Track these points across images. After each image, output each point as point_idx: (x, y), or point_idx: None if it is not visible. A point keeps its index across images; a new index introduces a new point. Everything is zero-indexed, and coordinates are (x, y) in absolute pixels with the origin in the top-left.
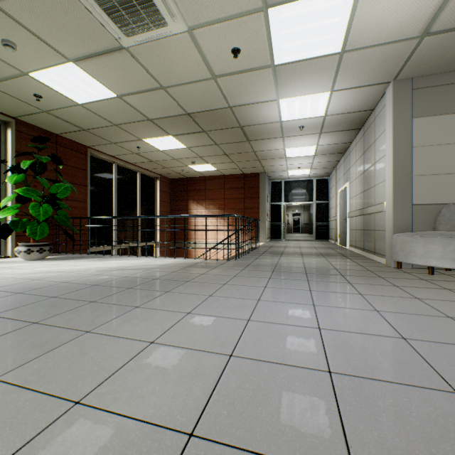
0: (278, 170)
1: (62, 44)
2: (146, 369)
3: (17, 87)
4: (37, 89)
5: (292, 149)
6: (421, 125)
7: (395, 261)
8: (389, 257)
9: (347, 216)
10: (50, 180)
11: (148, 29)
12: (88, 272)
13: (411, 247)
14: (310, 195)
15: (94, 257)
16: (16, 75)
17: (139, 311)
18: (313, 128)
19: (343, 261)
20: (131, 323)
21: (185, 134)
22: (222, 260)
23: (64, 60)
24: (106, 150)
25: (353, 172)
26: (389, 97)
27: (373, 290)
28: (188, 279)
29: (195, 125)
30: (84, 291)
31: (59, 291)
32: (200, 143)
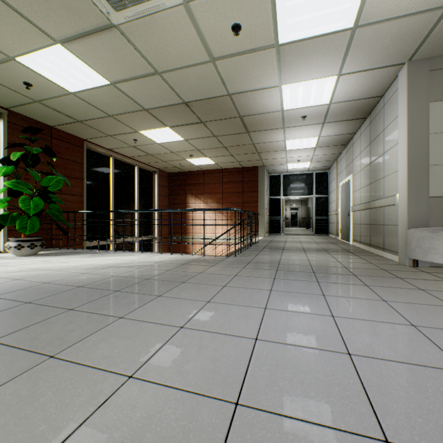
0: (277, 164)
1: (47, 22)
2: (113, 431)
3: (5, 74)
4: (26, 77)
5: (293, 141)
6: (439, 110)
7: (410, 259)
8: (403, 254)
9: (350, 210)
10: (44, 173)
11: (139, 1)
12: (77, 270)
13: (430, 244)
14: (309, 189)
15: (88, 252)
16: (3, 60)
17: (122, 323)
18: (316, 117)
19: (350, 258)
20: (109, 343)
21: (183, 125)
22: (220, 256)
23: (51, 42)
24: (102, 143)
25: (357, 164)
26: (403, 79)
27: (397, 295)
28: (184, 279)
29: (192, 115)
30: (65, 294)
31: (37, 295)
32: (198, 135)
